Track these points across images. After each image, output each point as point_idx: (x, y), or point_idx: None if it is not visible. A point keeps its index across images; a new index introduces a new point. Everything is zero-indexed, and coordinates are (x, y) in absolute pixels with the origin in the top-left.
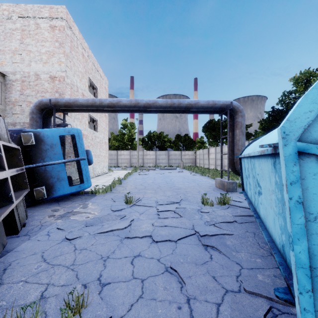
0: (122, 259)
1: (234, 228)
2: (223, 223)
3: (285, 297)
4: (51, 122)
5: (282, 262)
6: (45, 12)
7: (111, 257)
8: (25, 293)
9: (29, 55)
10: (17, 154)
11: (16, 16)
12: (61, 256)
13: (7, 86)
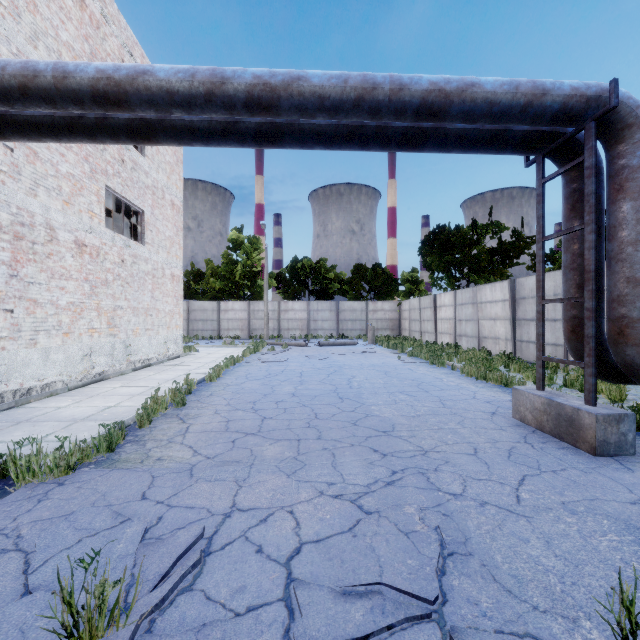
0: None
1: None
2: None
3: None
4: None
5: None
6: None
7: None
8: None
9: None
10: None
11: None
12: None
13: None
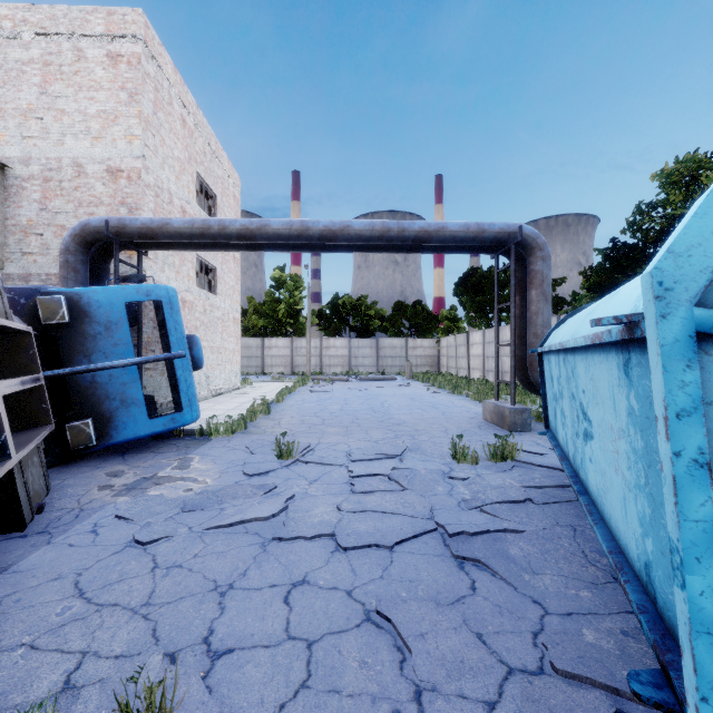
0: (265, 591)
1: (527, 516)
2: (502, 504)
3: (657, 698)
4: (111, 274)
5: (647, 605)
6: (98, 22)
7: (237, 585)
8: (27, 676)
9: (59, 120)
10: (26, 345)
11: (31, 31)
12: (120, 584)
13: (11, 191)
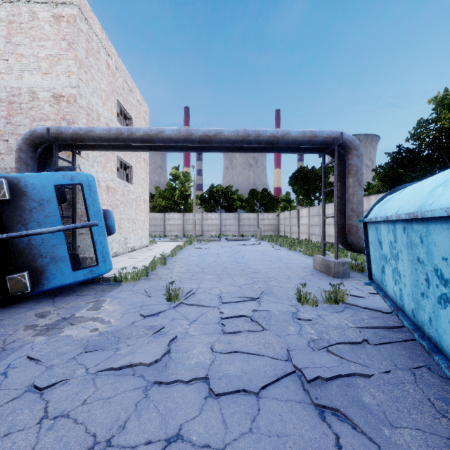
0: None
1: (368, 357)
2: (344, 344)
3: None
4: None
5: None
6: None
7: (114, 442)
8: None
9: (19, 61)
10: None
11: None
12: (4, 440)
13: None
